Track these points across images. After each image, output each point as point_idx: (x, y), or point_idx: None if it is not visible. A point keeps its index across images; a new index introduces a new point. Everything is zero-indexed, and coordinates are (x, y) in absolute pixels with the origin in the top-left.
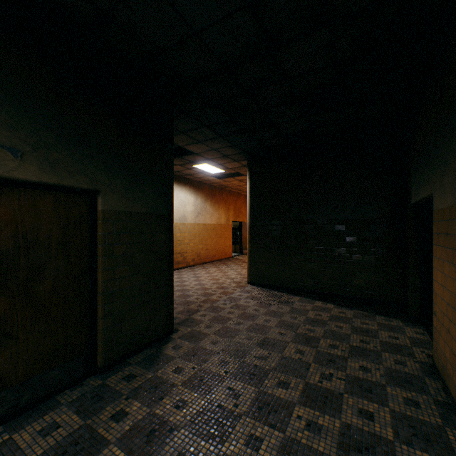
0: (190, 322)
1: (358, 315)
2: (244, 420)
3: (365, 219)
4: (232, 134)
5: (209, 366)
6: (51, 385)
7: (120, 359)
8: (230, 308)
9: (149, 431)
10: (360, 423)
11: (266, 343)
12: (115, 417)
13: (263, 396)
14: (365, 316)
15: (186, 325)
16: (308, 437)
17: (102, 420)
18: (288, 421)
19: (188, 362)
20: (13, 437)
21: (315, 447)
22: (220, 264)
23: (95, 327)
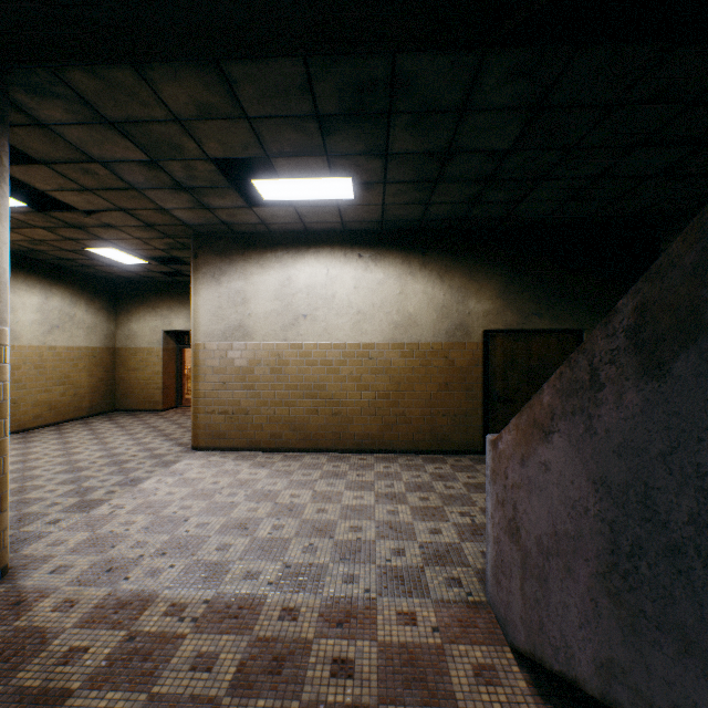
0: None
1: None
2: None
3: None
4: None
5: None
6: None
7: None
8: None
9: None
10: None
11: None
12: None
13: None
14: None
15: None
16: None
17: None
18: None
19: None
20: None
21: None
22: None
23: None
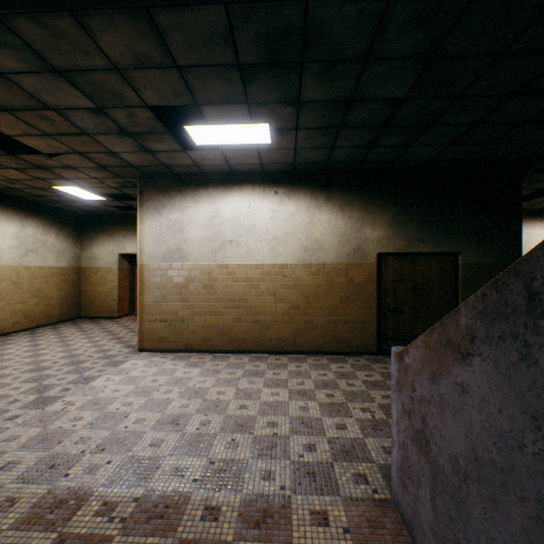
0: None
1: None
2: None
3: None
4: None
5: None
6: None
7: None
8: None
9: None
10: None
11: None
12: None
13: None
14: None
15: None
16: None
17: None
18: None
19: None
20: None
21: None
22: None
23: None
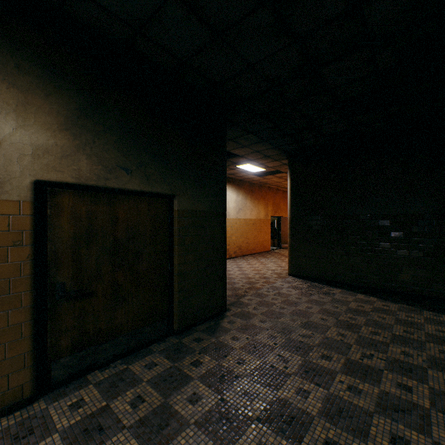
0: (239, 304)
1: (403, 309)
2: (293, 377)
3: (413, 214)
4: (275, 138)
5: (260, 338)
6: (146, 338)
7: (189, 326)
8: (273, 295)
9: (220, 375)
10: (398, 393)
11: (309, 325)
12: (194, 364)
13: (309, 364)
14: (410, 310)
15: (236, 306)
16: (349, 396)
17: (184, 364)
18: (331, 383)
19: (242, 333)
20: (129, 367)
21: (356, 402)
22: (260, 257)
23: (172, 299)
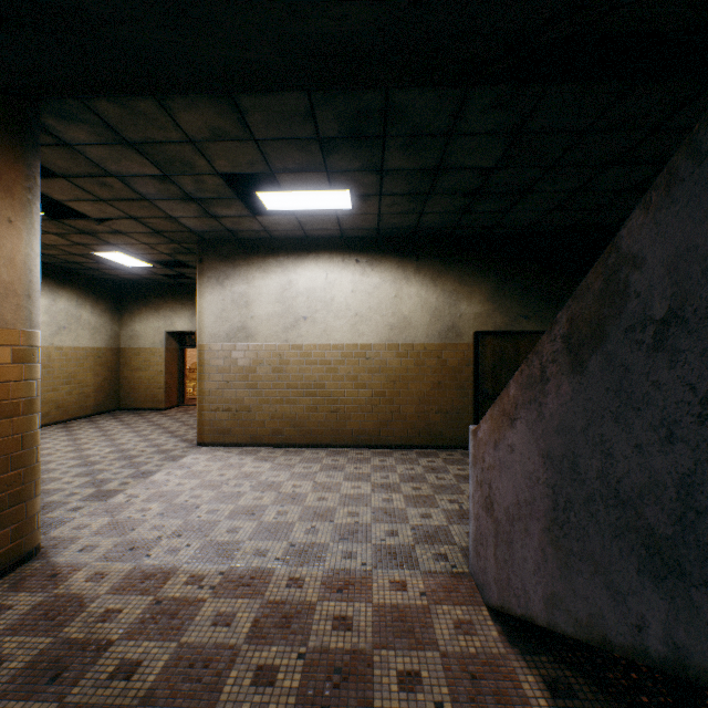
0: None
1: None
2: None
3: None
4: None
5: None
6: None
7: None
8: None
9: None
10: None
11: None
12: None
13: None
14: None
15: None
16: None
17: None
18: None
19: None
20: None
21: None
22: None
23: None
